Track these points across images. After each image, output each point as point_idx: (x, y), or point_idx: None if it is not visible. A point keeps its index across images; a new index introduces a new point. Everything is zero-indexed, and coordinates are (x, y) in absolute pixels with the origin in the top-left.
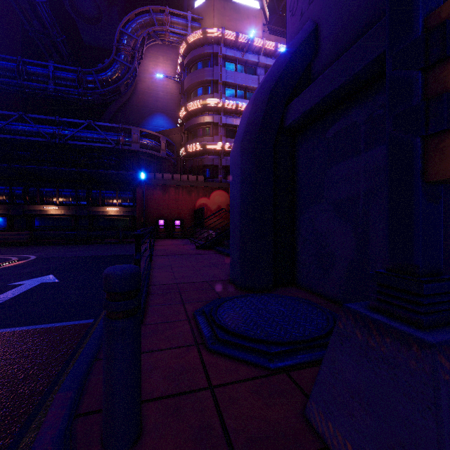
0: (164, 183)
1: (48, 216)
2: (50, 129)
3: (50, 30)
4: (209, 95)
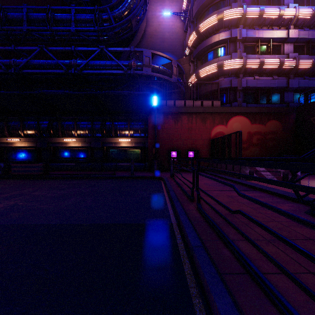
0: (176, 111)
1: (68, 149)
2: (66, 60)
3: None
4: (226, 8)
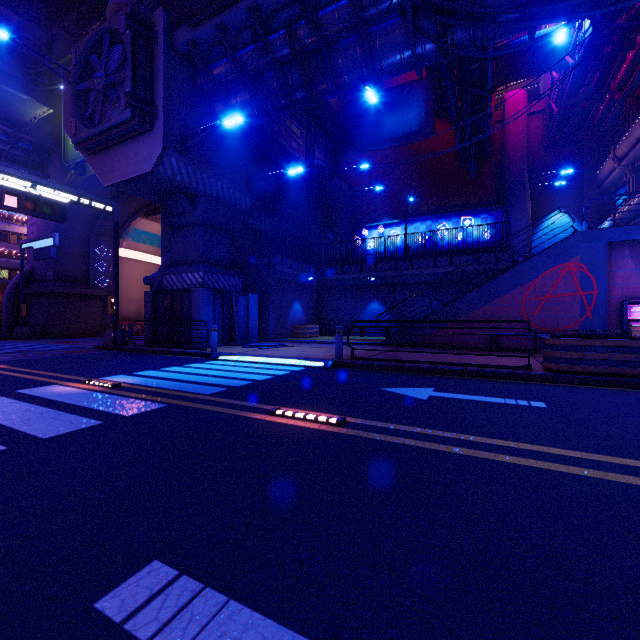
0: None
1: None
2: None
3: None
4: None
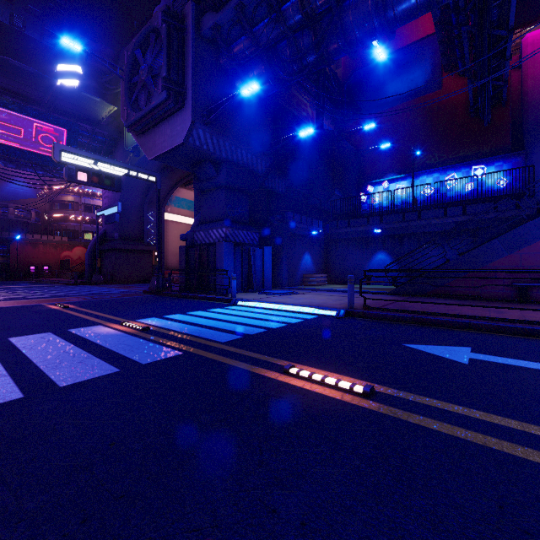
0: (34, 241)
1: None
2: None
3: None
4: (72, 183)
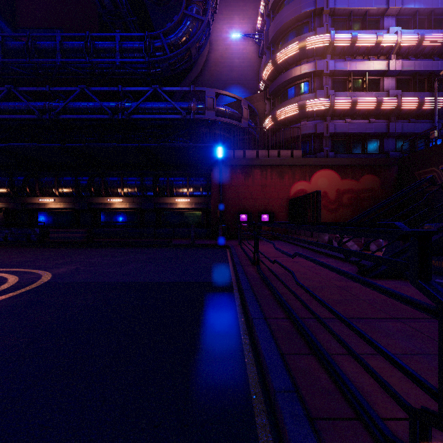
0: (246, 163)
1: (113, 211)
2: (112, 103)
3: (121, 7)
4: (309, 34)
